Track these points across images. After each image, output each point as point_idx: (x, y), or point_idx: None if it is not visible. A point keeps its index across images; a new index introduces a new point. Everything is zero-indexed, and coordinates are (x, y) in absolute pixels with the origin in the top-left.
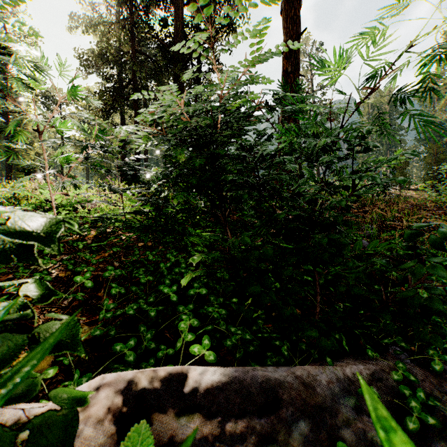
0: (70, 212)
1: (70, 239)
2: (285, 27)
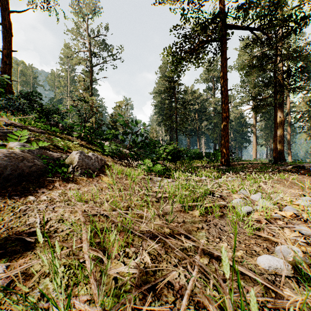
0: None
1: None
2: (5, 41)
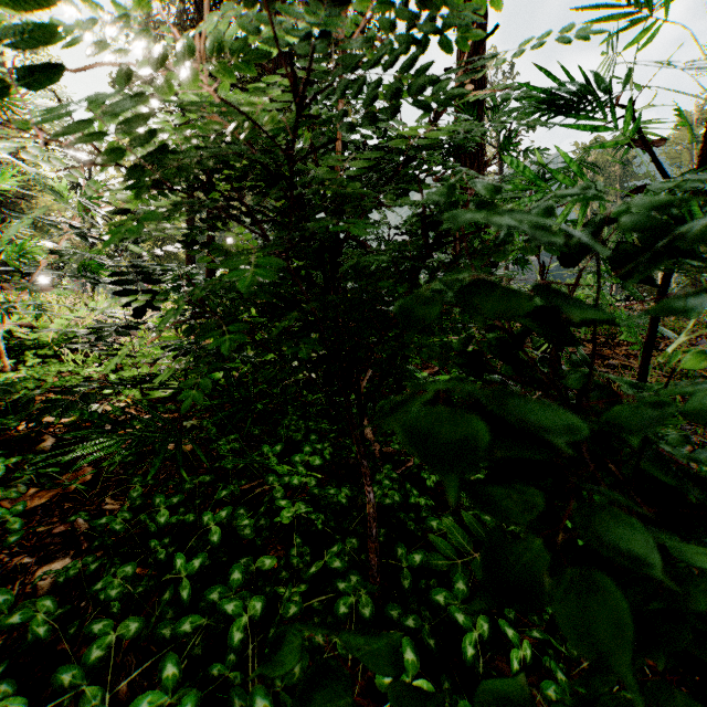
0: (46, 360)
1: (15, 432)
2: None
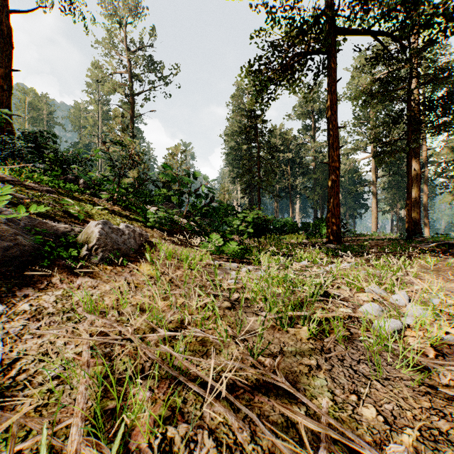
0: None
1: None
2: (1, 55)
